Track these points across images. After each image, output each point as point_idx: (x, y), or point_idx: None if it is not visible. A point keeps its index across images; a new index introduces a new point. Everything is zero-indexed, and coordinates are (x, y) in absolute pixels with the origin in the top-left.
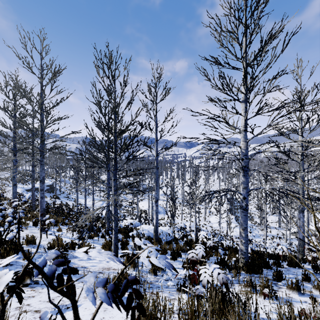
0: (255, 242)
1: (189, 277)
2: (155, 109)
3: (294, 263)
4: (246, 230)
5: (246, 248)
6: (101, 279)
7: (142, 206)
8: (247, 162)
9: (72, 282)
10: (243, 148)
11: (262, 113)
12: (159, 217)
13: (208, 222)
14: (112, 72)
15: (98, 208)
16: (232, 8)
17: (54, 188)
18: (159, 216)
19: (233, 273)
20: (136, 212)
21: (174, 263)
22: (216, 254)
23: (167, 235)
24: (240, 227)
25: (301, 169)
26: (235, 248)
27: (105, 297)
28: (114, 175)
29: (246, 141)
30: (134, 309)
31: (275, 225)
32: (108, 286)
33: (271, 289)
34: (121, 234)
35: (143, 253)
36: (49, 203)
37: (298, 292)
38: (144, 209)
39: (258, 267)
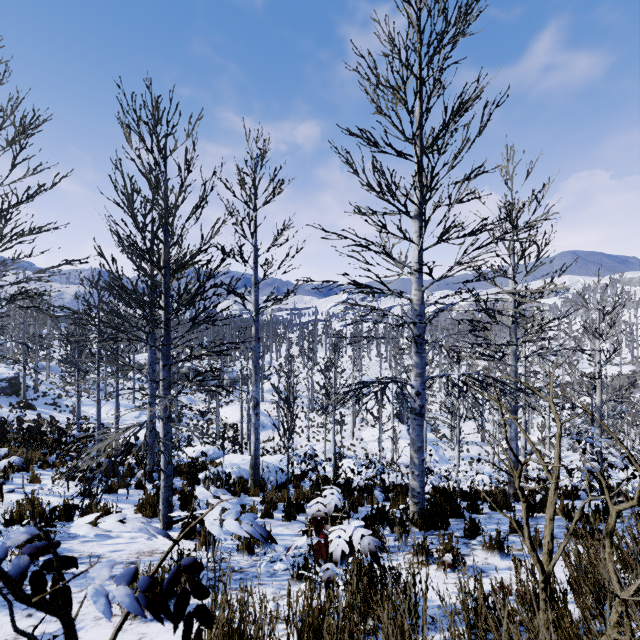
0: (440, 472)
1: (313, 549)
2: (253, 220)
3: (500, 504)
4: (421, 452)
5: (421, 484)
6: (125, 571)
7: (227, 416)
8: (422, 328)
9: (64, 583)
10: (416, 302)
11: (448, 239)
12: (264, 436)
13: (359, 441)
14: (159, 141)
15: (128, 427)
16: (396, 46)
17: (20, 384)
18: (263, 434)
19: (397, 532)
20: (215, 430)
21: (289, 527)
22: (370, 500)
23: (279, 472)
24: (411, 447)
25: (513, 339)
26: (405, 486)
27: (131, 601)
28: (165, 356)
29: (421, 290)
30: (191, 618)
31: (475, 439)
32: (139, 581)
33: (457, 553)
34: (182, 478)
35: (211, 514)
36: (7, 421)
37: (500, 554)
38: (233, 421)
39: (441, 518)
